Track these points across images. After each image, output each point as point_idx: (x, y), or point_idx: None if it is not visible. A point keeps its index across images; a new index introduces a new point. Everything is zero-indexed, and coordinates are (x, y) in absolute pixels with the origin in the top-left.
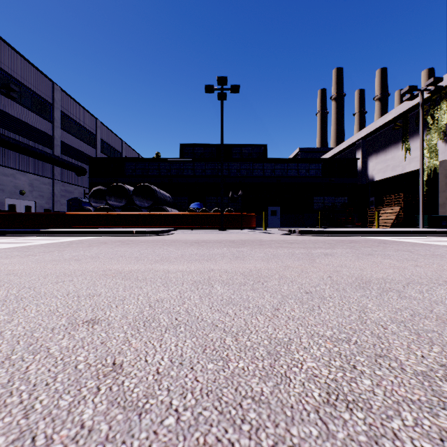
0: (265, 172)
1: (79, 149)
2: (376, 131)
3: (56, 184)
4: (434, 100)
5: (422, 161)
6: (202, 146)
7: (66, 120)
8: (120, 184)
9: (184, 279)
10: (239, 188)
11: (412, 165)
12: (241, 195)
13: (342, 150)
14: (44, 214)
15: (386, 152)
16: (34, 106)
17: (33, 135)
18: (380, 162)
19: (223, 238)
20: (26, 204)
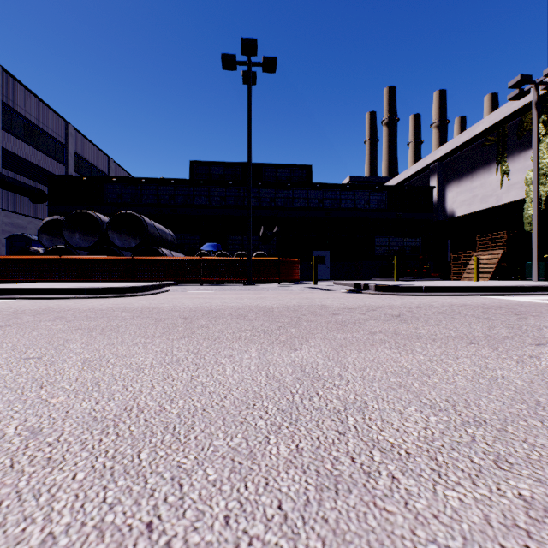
0: (310, 203)
1: (36, 164)
2: (459, 149)
3: None
4: (547, 101)
5: (538, 185)
6: (222, 165)
7: (12, 117)
8: (87, 212)
9: None
10: (275, 223)
11: (512, 193)
12: (276, 235)
13: (410, 177)
14: None
15: (473, 178)
16: None
17: None
18: (464, 191)
19: (249, 302)
20: None
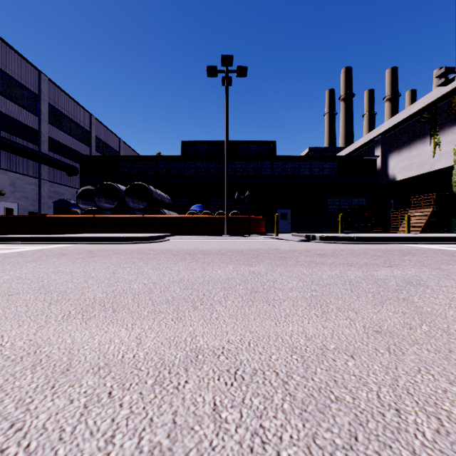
0: (275, 172)
1: (70, 147)
2: (399, 125)
3: (43, 184)
4: None
5: None
6: (205, 143)
7: (55, 114)
8: (110, 183)
9: (66, 454)
10: (247, 188)
11: (442, 161)
12: (248, 197)
13: (358, 148)
14: (21, 217)
15: (410, 148)
16: (17, 97)
17: (16, 129)
18: (404, 159)
19: (227, 247)
20: (7, 207)
